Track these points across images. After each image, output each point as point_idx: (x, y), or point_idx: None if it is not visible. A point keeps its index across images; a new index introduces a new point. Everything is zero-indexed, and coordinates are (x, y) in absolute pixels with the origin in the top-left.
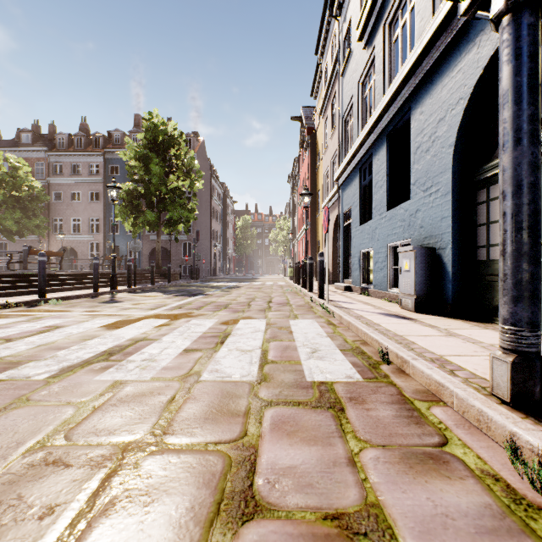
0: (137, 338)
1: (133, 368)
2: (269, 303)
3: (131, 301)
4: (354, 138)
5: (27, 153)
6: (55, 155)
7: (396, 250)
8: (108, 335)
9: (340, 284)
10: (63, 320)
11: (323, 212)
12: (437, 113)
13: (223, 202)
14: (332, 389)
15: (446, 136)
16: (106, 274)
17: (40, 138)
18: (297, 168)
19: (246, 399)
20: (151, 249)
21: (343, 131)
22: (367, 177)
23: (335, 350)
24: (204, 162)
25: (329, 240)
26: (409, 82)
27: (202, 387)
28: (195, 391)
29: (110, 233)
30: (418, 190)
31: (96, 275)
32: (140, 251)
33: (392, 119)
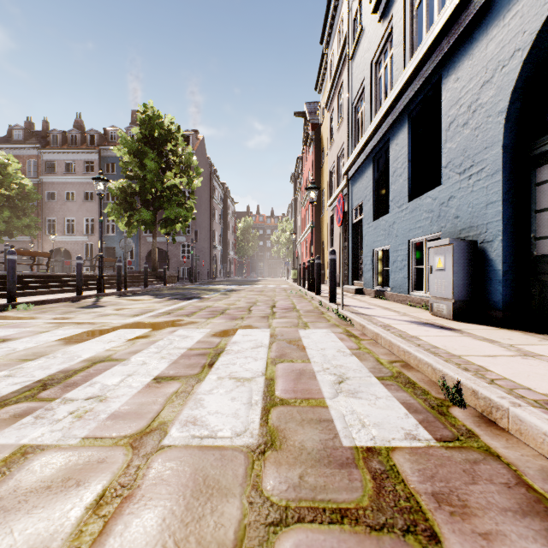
0: (97, 357)
1: (62, 416)
2: (273, 308)
3: (115, 305)
4: (366, 125)
5: (19, 151)
6: (48, 152)
7: (419, 247)
8: (61, 353)
9: (350, 286)
10: (17, 330)
11: (328, 210)
12: (480, 75)
13: (223, 203)
14: (392, 468)
15: (494, 102)
16: (95, 276)
17: (32, 135)
18: (300, 167)
19: (237, 500)
20: (148, 250)
21: (352, 120)
22: (382, 167)
23: (370, 378)
24: (204, 160)
25: (335, 239)
26: (440, 45)
27: (162, 464)
28: (146, 476)
29: (106, 234)
30: (452, 174)
31: (79, 277)
32: (136, 252)
33: (415, 95)
